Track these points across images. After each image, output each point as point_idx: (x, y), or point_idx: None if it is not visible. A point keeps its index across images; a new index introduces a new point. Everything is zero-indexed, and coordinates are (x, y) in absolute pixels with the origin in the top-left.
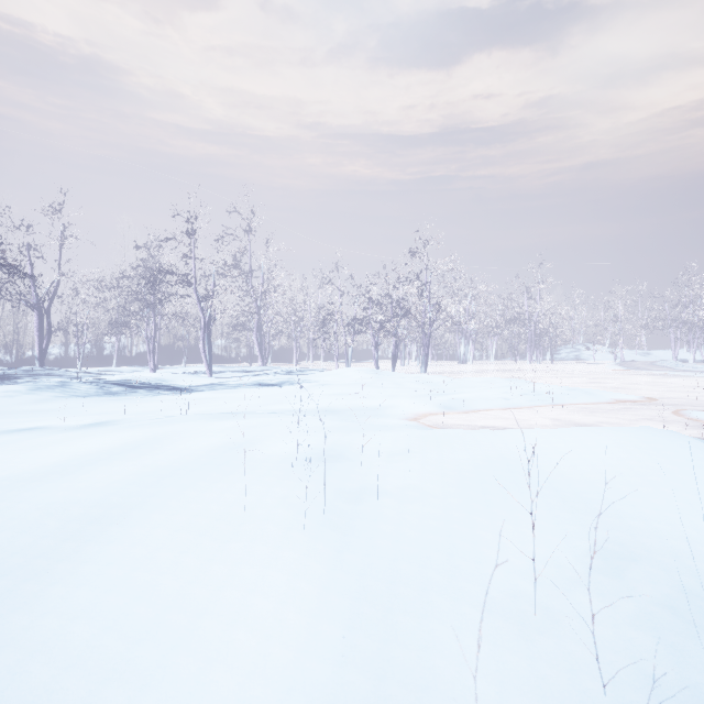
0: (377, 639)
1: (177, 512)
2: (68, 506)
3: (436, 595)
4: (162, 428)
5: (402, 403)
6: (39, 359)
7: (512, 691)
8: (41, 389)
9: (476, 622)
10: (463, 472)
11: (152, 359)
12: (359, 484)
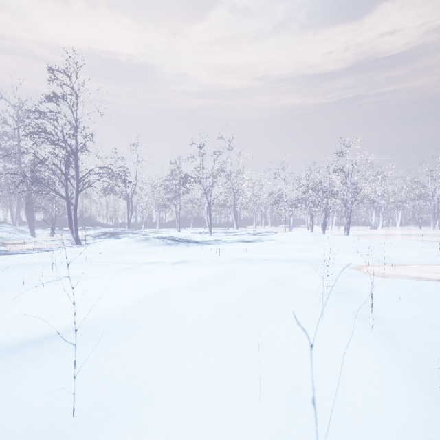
0: None
1: (282, 315)
2: (223, 306)
3: None
4: (224, 266)
5: (344, 256)
6: (127, 224)
7: None
8: (140, 241)
9: None
10: None
11: (178, 225)
12: (378, 311)
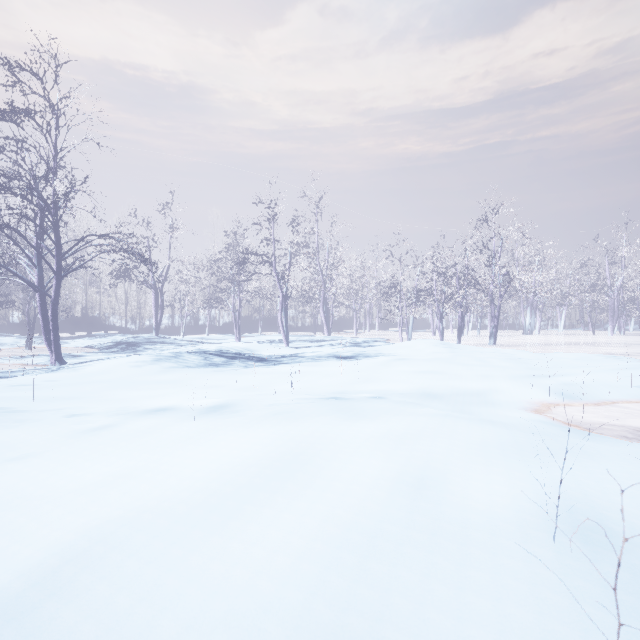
0: None
1: None
2: (261, 623)
3: None
4: (294, 428)
5: (503, 386)
6: (155, 329)
7: None
8: (162, 361)
9: None
10: None
11: (237, 329)
12: None
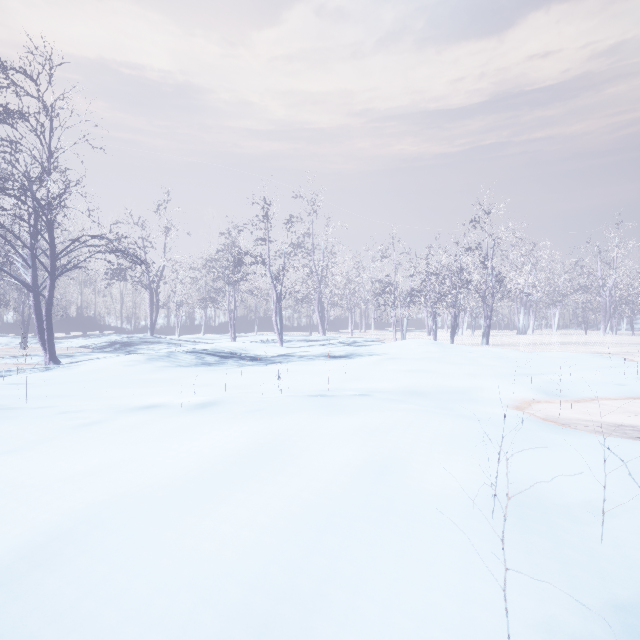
0: None
1: (381, 636)
2: (222, 584)
3: None
4: (275, 423)
5: (488, 384)
6: (150, 329)
7: None
8: (155, 360)
9: None
10: None
11: (232, 329)
12: (636, 593)
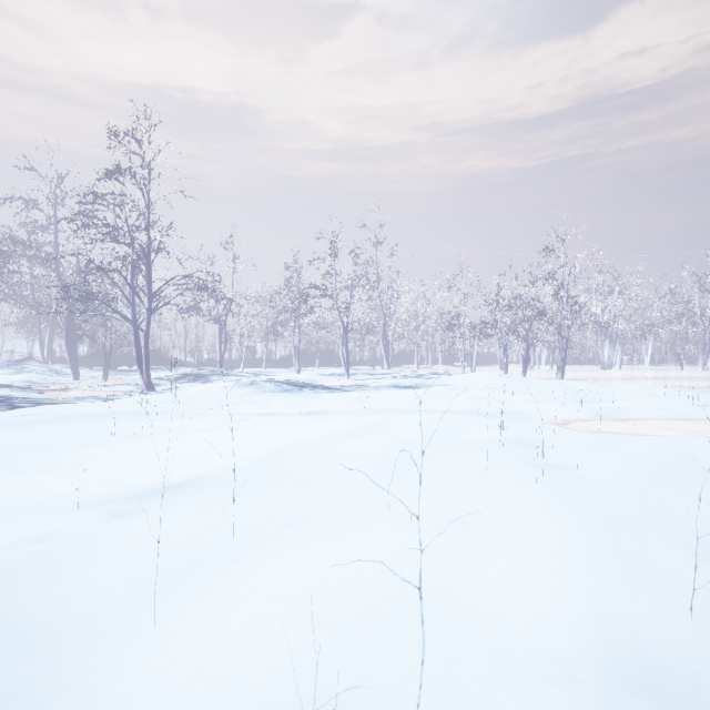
0: (608, 537)
1: (441, 464)
2: (371, 455)
3: (643, 525)
4: (370, 416)
5: (547, 408)
6: (219, 362)
7: (707, 574)
8: (244, 386)
9: (676, 541)
10: (646, 461)
11: (297, 362)
12: (557, 461)
